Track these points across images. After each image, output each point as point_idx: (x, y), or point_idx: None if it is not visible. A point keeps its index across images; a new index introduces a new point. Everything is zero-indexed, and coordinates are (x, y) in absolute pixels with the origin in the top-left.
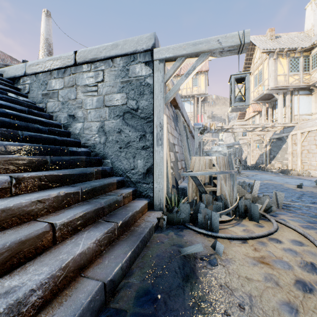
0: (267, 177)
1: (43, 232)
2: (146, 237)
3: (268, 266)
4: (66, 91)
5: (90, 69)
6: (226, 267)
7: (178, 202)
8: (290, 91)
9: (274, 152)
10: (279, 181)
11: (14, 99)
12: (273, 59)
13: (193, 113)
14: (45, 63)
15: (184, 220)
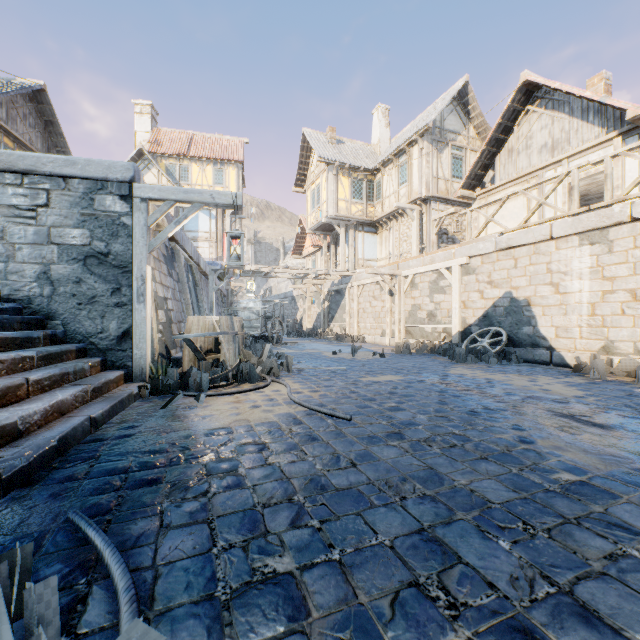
0: (315, 345)
1: (21, 384)
2: (125, 401)
3: (239, 403)
4: None
5: (21, 182)
6: (204, 408)
7: (166, 371)
8: (353, 224)
9: (333, 310)
10: (322, 349)
11: None
12: (332, 174)
13: (217, 235)
14: None
15: (173, 388)
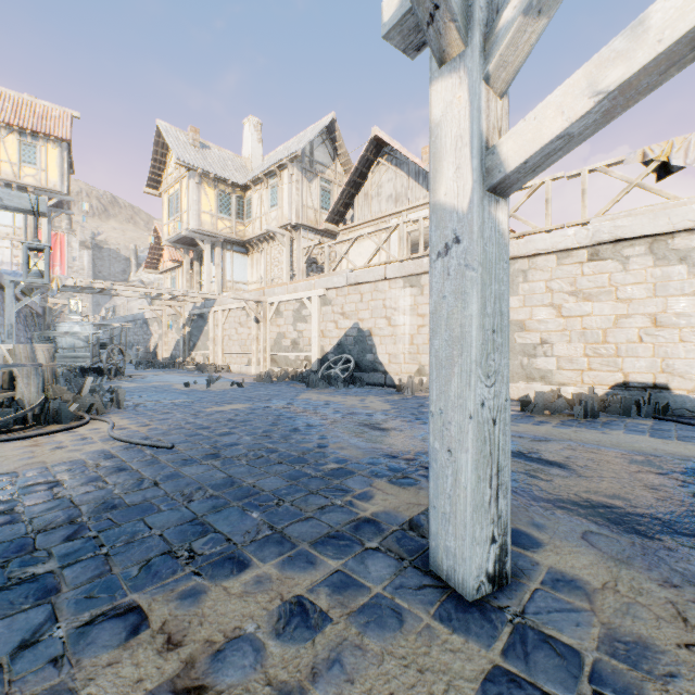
0: (169, 377)
1: None
2: None
3: (37, 447)
4: None
5: None
6: None
7: None
8: (221, 242)
9: (195, 337)
10: (176, 382)
11: None
12: (195, 182)
13: (25, 232)
14: None
15: None
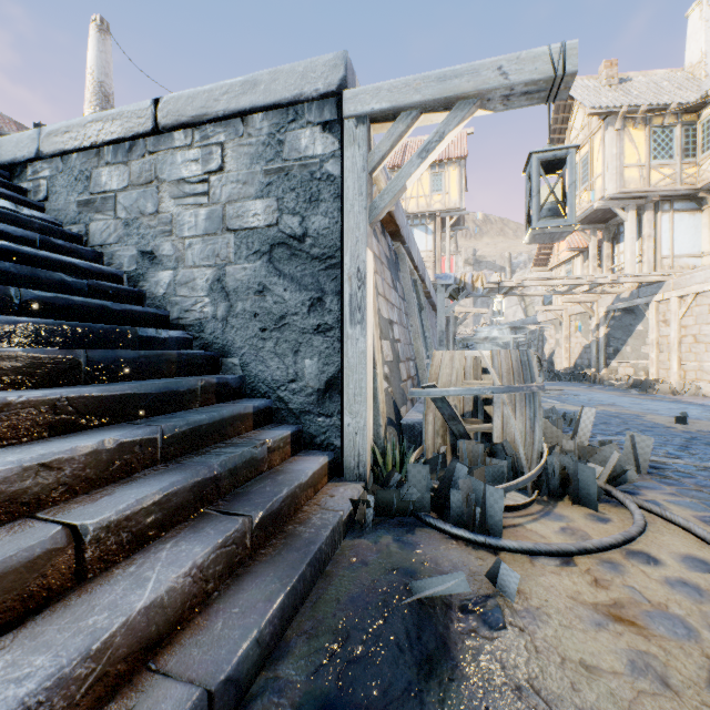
0: (602, 397)
1: (48, 552)
2: (325, 551)
3: (635, 631)
4: (135, 196)
5: (191, 141)
6: (528, 632)
7: (401, 461)
8: (652, 202)
9: (616, 340)
10: (631, 407)
11: (8, 212)
12: (614, 129)
13: (434, 253)
14: (84, 129)
15: (417, 505)
